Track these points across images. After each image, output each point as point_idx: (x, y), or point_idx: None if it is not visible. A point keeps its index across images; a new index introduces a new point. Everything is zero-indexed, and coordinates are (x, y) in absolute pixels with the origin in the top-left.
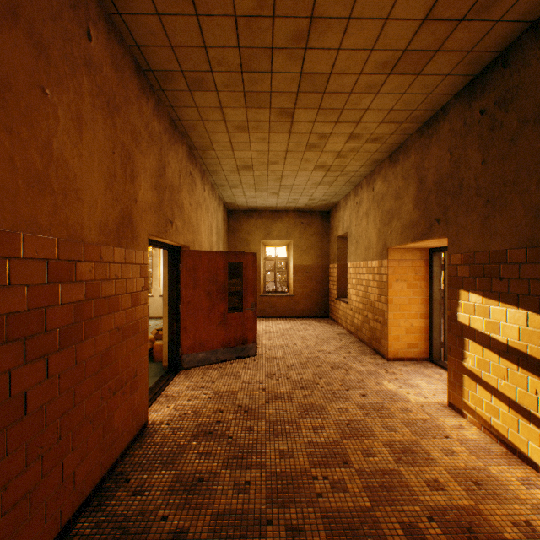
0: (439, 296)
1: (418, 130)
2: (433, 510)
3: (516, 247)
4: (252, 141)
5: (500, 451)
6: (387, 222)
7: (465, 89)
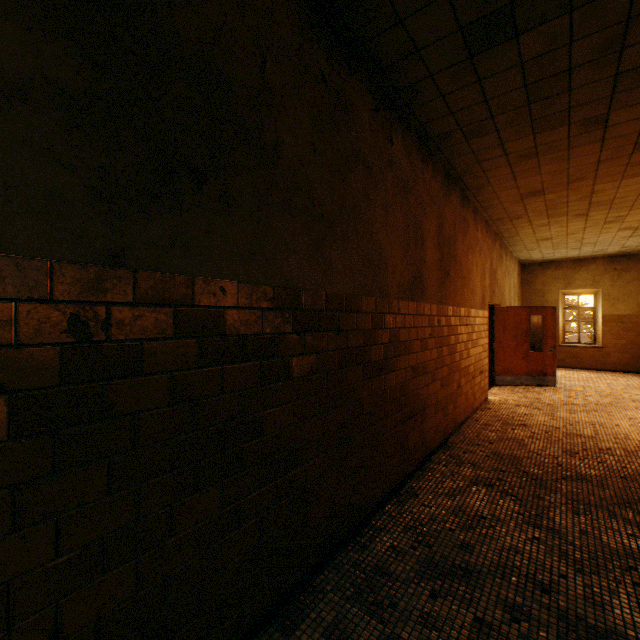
0: None
1: None
2: None
3: None
4: (551, 228)
5: None
6: None
7: None
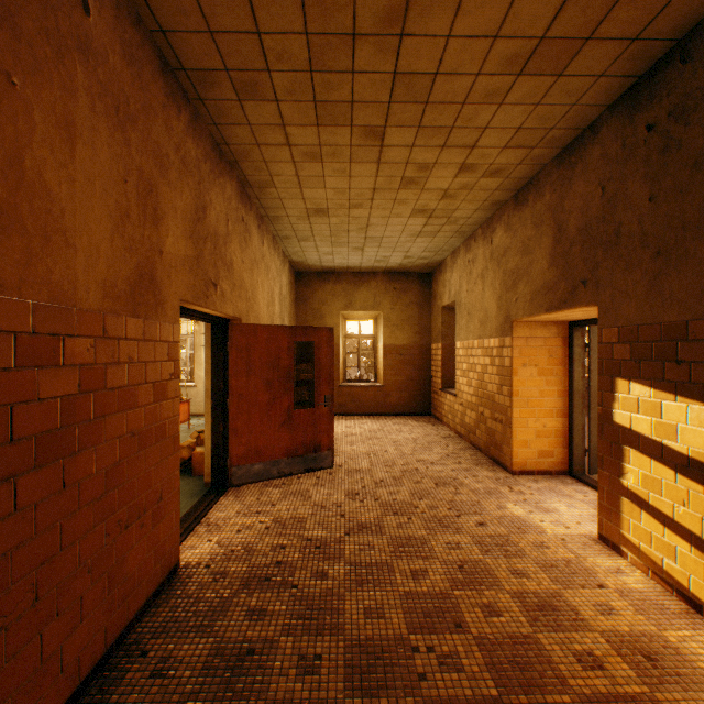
0: (581, 387)
1: (556, 158)
2: (589, 702)
3: (702, 317)
4: (327, 174)
5: (679, 608)
6: (511, 286)
7: (624, 96)
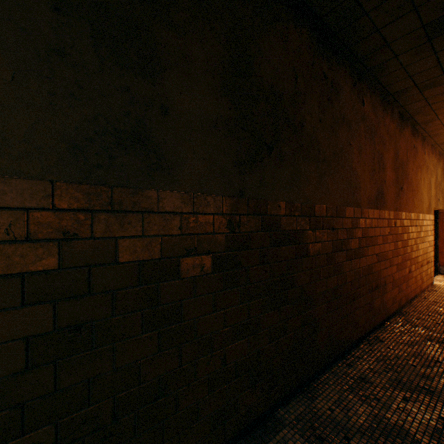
0: None
1: None
2: None
3: None
4: None
5: None
6: None
7: None
